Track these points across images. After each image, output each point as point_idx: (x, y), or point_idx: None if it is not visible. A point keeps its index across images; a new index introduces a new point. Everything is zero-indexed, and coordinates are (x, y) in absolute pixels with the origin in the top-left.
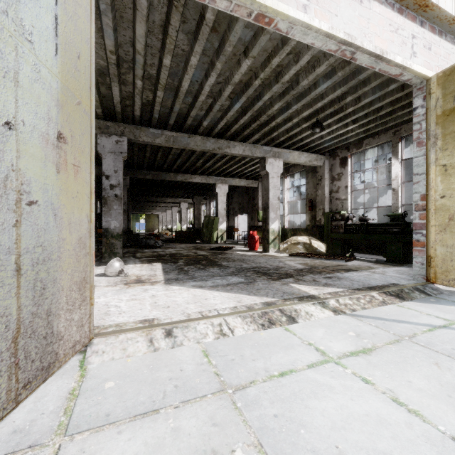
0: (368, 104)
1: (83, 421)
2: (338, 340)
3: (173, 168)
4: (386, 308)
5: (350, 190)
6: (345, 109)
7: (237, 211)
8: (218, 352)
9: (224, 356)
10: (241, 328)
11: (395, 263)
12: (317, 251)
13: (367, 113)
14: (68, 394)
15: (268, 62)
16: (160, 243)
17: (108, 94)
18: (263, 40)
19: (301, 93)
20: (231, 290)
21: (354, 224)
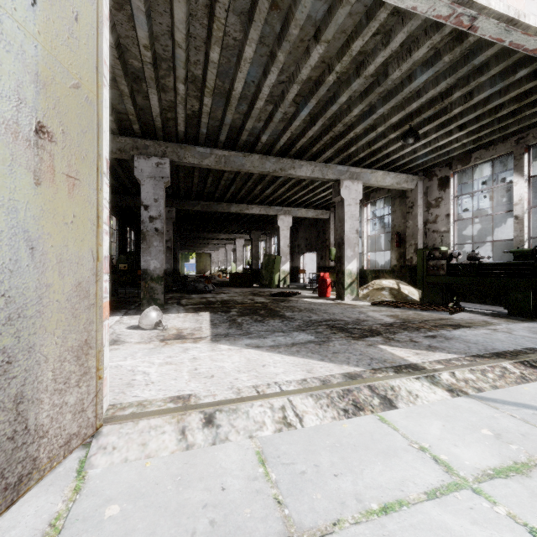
0: (483, 102)
1: None
2: (468, 443)
3: (226, 197)
4: (529, 387)
5: (452, 220)
6: (450, 111)
7: (304, 248)
8: (280, 456)
9: (289, 465)
10: (313, 414)
11: (522, 317)
12: (408, 299)
13: (481, 115)
14: (47, 527)
15: (347, 47)
16: (210, 287)
17: (146, 106)
18: (341, 15)
19: (390, 91)
20: (297, 353)
21: (460, 264)
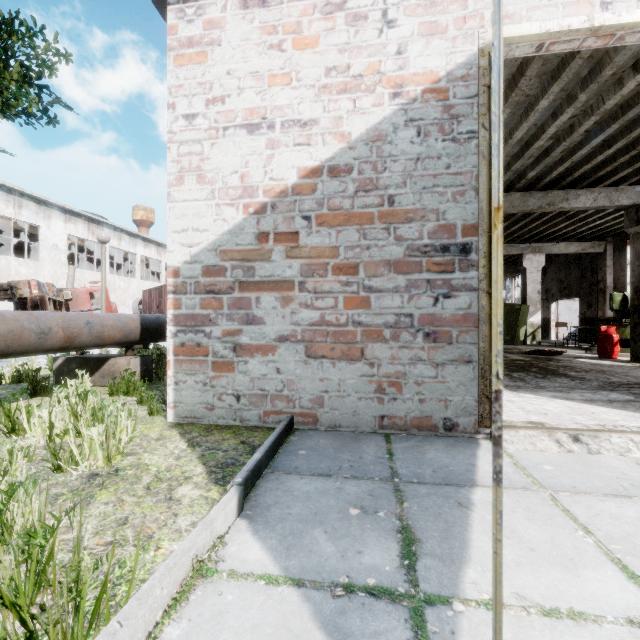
0: None
1: (552, 485)
2: None
3: None
4: None
5: None
6: None
7: (556, 294)
8: None
9: None
10: None
11: None
12: None
13: None
14: (513, 465)
15: None
16: None
17: None
18: None
19: None
20: (624, 408)
21: None
